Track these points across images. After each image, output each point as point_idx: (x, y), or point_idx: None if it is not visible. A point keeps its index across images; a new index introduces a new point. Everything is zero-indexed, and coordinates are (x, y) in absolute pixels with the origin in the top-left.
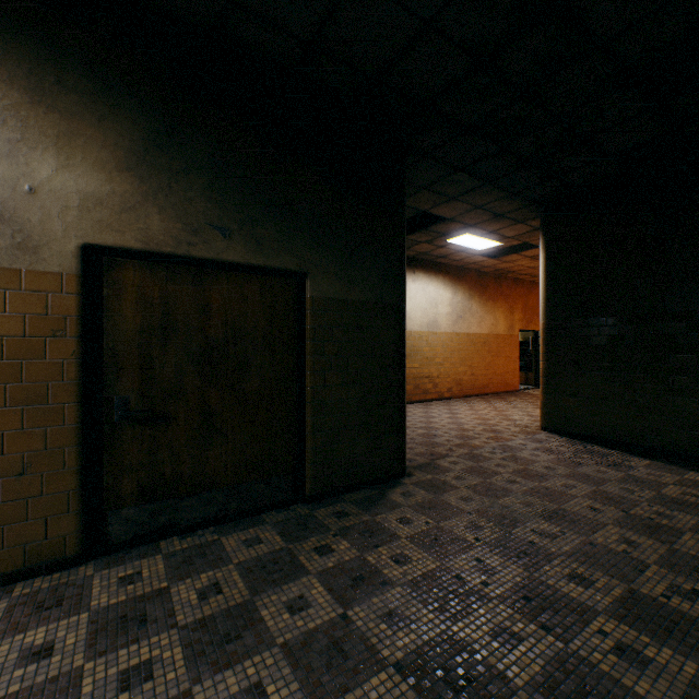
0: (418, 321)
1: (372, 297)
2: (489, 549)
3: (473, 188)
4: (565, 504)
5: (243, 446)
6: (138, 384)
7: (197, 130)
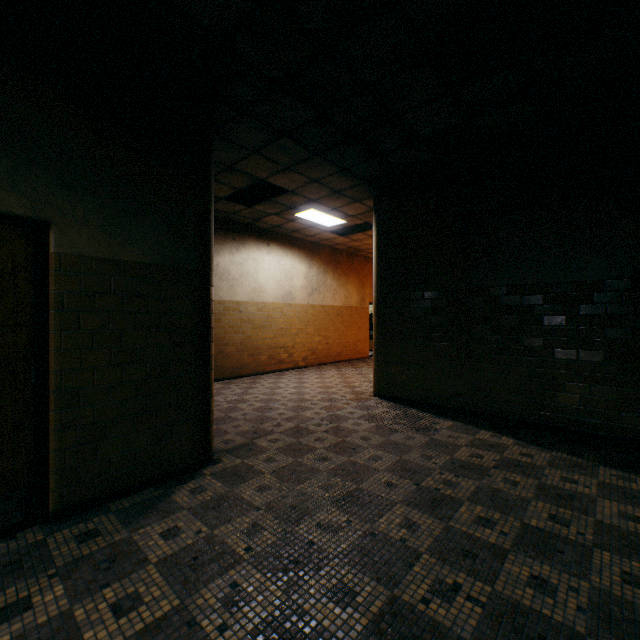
0: (273, 293)
1: (161, 260)
2: (256, 564)
3: (304, 158)
4: (364, 481)
5: None
6: None
7: None
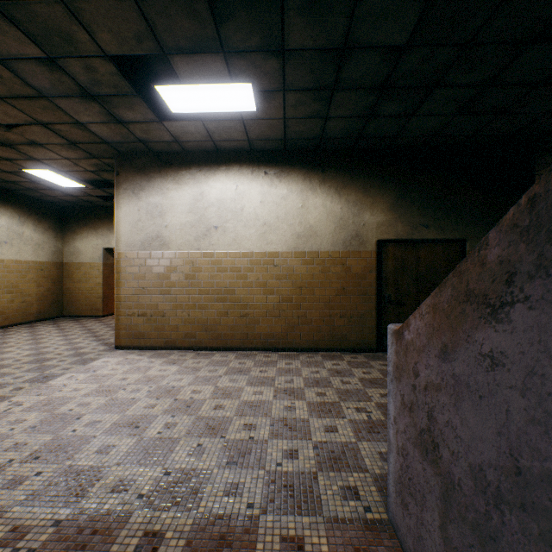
0: None
1: None
2: None
3: None
4: None
5: None
6: (392, 290)
7: (414, 187)
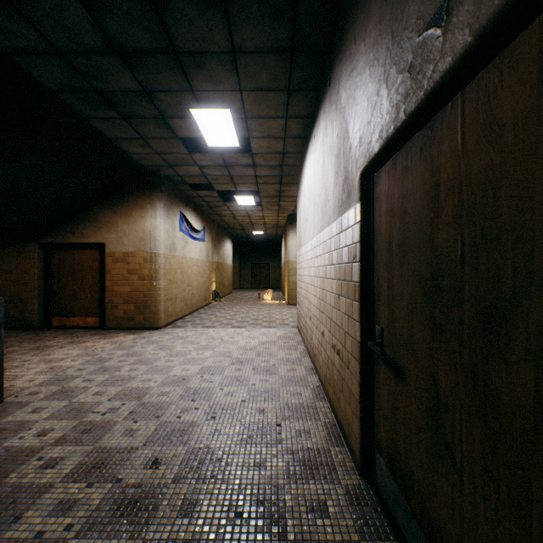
0: None
1: None
2: None
3: None
4: None
5: (490, 539)
6: (386, 316)
7: None
